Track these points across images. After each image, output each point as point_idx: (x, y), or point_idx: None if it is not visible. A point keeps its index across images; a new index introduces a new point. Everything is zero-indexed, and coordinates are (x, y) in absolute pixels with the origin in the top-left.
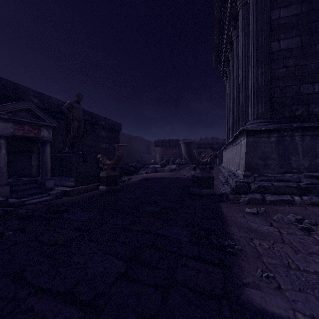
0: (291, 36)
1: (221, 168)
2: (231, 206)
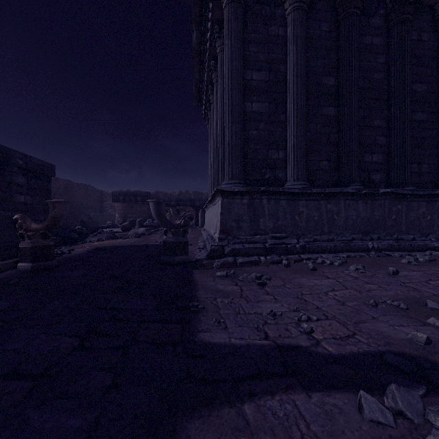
0: (261, 100)
1: (202, 231)
2: (204, 271)
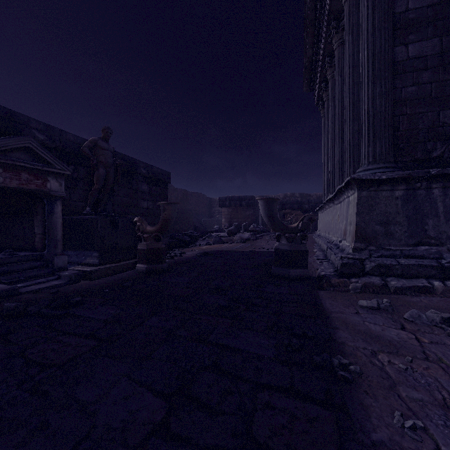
0: (425, 37)
1: (316, 237)
2: (336, 295)
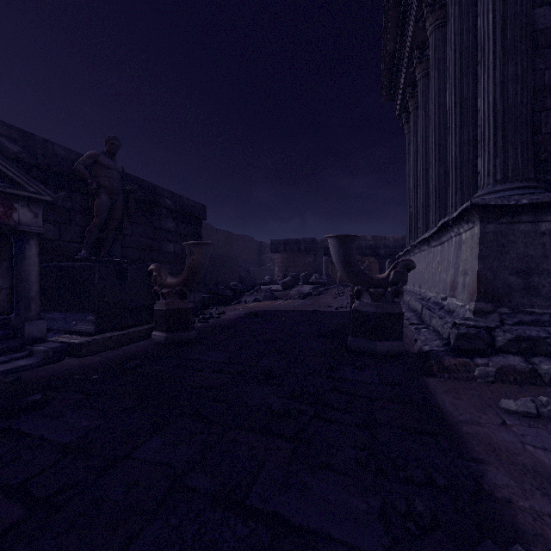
0: None
1: None
2: (456, 387)
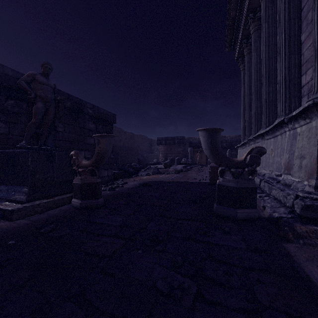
0: None
1: None
2: (314, 254)
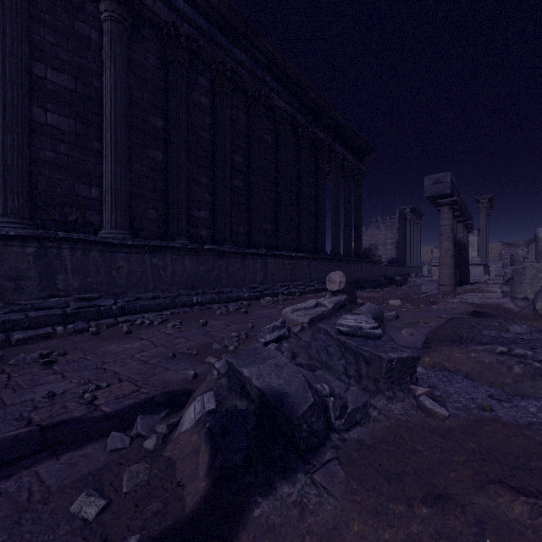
0: (63, 113)
1: None
2: None
